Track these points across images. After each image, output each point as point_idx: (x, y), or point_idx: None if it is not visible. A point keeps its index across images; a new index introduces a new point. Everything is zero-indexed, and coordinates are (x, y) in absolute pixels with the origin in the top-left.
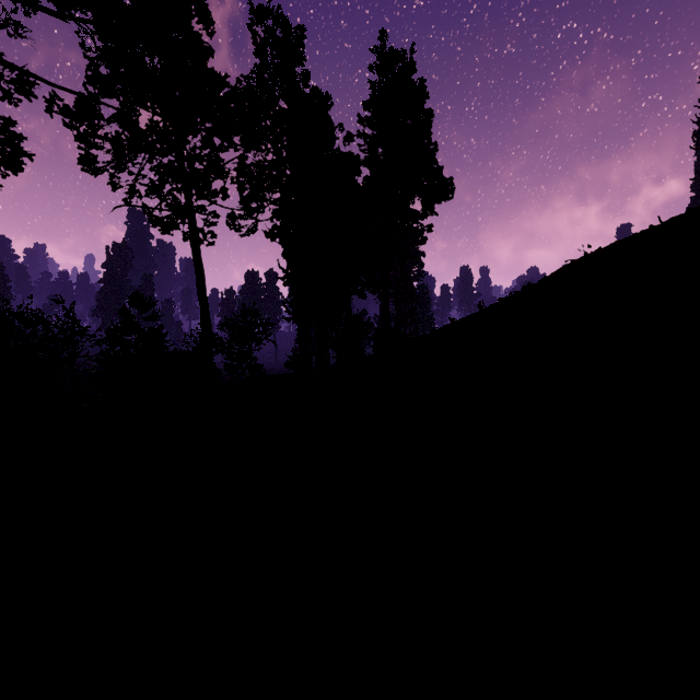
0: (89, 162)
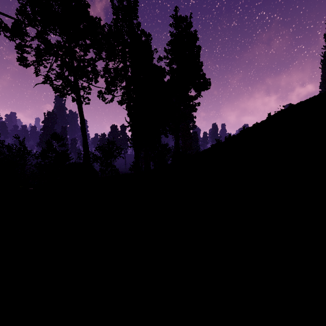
0: (22, 60)
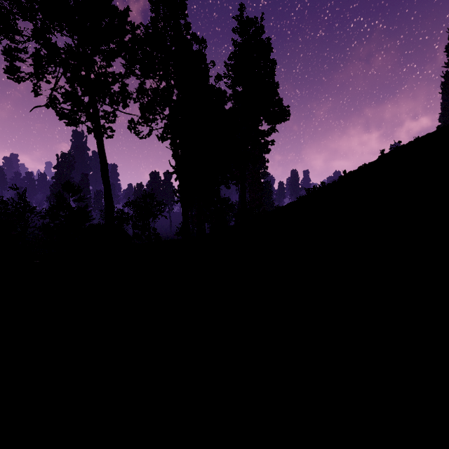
0: (13, 72)
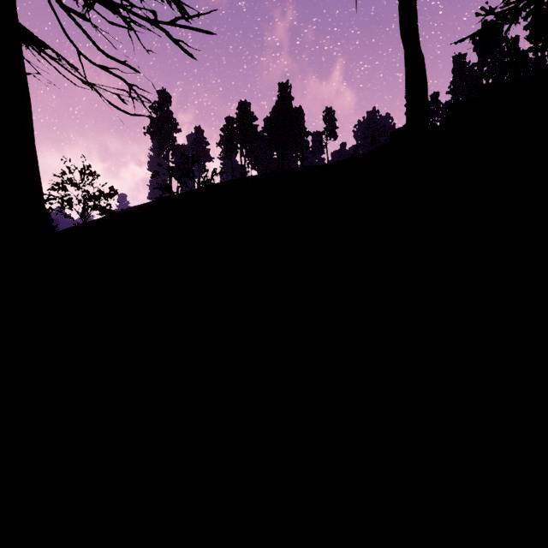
0: None
